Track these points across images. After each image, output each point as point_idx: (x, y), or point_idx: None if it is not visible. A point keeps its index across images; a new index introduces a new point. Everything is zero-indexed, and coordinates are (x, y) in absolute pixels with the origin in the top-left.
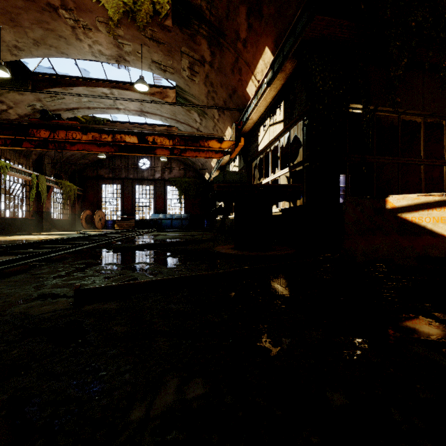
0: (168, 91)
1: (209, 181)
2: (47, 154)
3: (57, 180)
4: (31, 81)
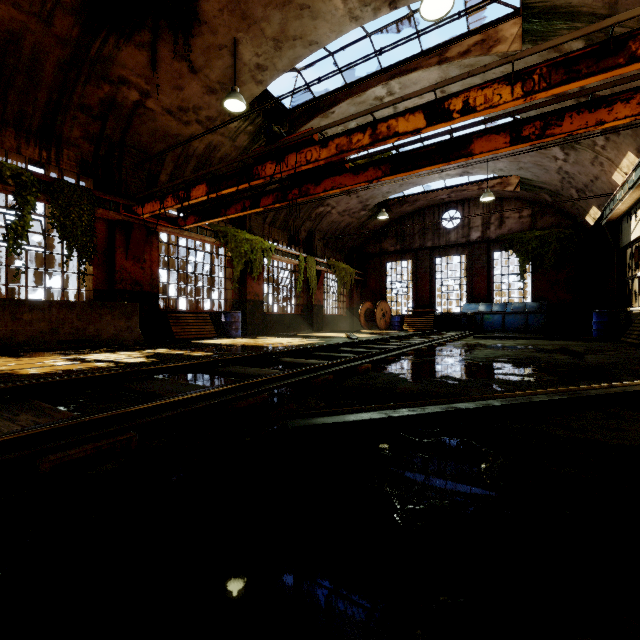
0: (499, 29)
1: (602, 223)
2: (318, 228)
3: (329, 262)
4: (287, 123)
